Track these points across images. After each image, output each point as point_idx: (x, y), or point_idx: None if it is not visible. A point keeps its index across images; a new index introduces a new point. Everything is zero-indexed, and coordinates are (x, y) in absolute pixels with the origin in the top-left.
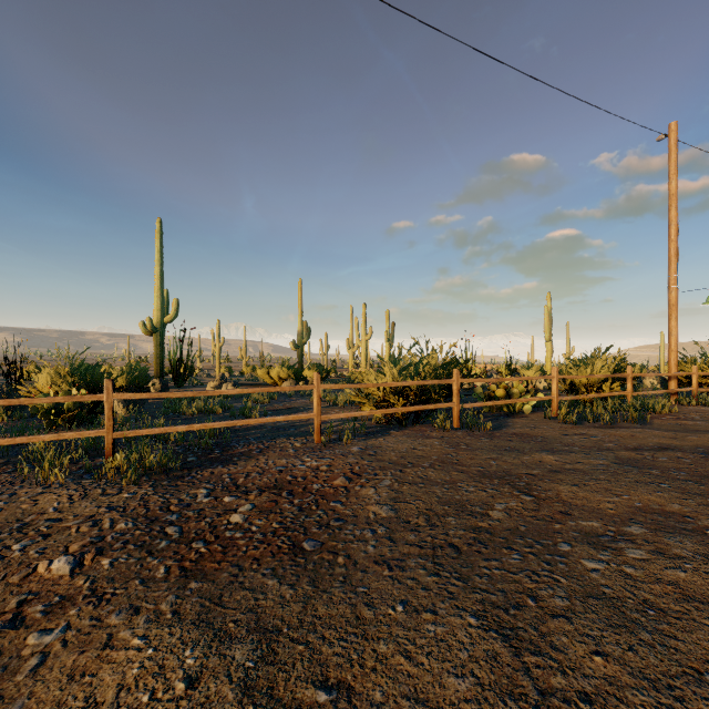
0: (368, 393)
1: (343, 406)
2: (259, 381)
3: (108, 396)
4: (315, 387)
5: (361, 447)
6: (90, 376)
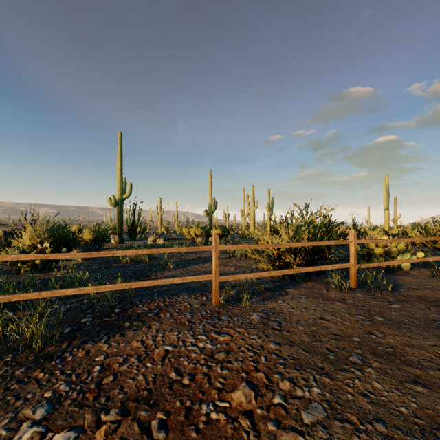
0: (262, 250)
1: (240, 257)
2: (184, 236)
3: None
4: (213, 247)
5: (262, 313)
6: (57, 233)
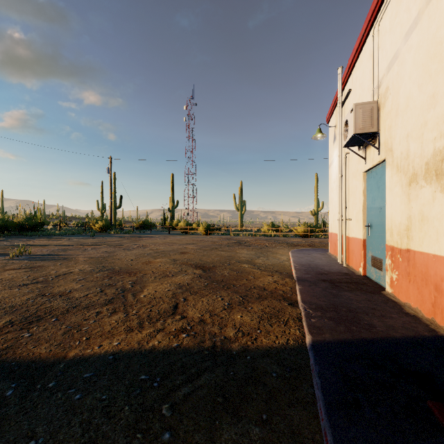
0: None
1: None
2: None
3: None
4: None
5: None
6: (316, 227)
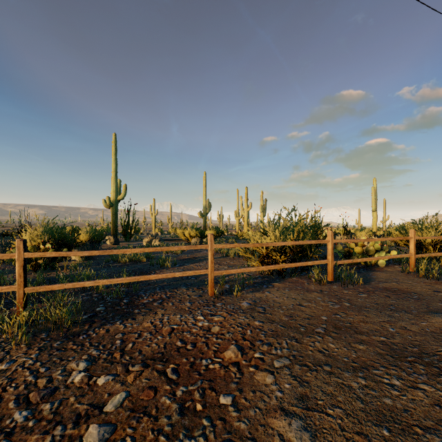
0: (253, 250)
1: (233, 257)
2: (178, 238)
3: (19, 254)
4: (209, 246)
5: (250, 301)
6: (57, 234)
